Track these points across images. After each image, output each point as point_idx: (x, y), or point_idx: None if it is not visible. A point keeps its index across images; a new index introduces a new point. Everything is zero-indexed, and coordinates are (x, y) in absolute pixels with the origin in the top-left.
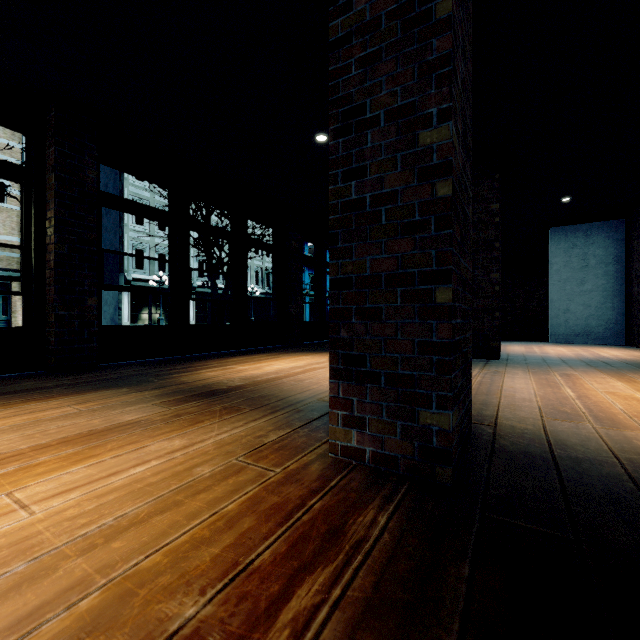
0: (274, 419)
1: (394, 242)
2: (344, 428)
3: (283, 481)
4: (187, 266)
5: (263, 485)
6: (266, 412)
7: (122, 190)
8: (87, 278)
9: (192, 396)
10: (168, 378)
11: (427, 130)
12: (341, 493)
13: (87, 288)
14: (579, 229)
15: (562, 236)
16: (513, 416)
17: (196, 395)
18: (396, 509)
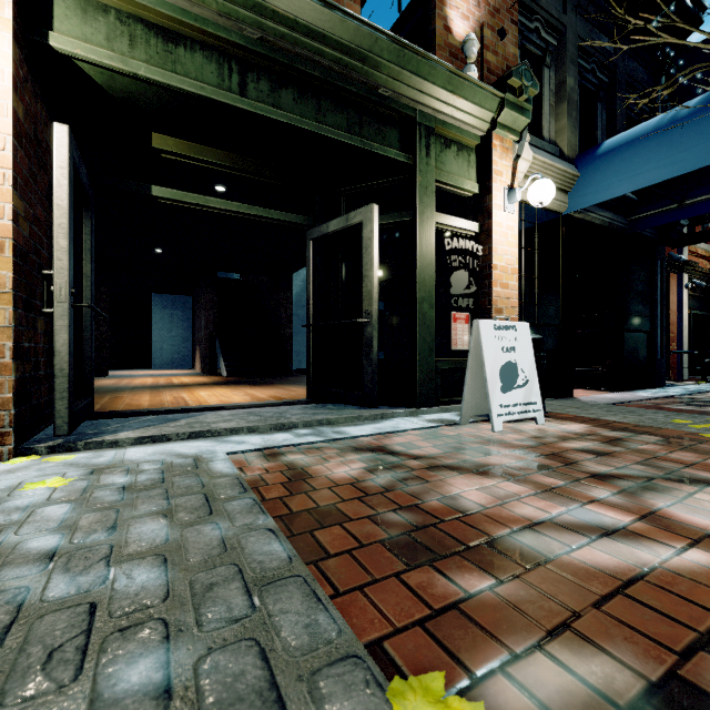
0: None
1: None
2: None
3: None
4: None
5: None
6: None
7: None
8: None
9: None
10: None
11: None
12: None
13: None
14: (169, 298)
15: (159, 300)
16: (97, 385)
17: None
18: None
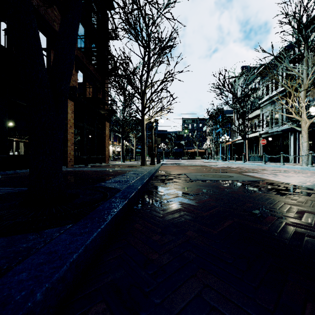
0: None
1: None
2: None
3: None
4: None
5: None
6: None
7: None
8: None
9: None
10: None
11: None
12: None
13: None
14: None
15: None
16: None
17: None
18: None
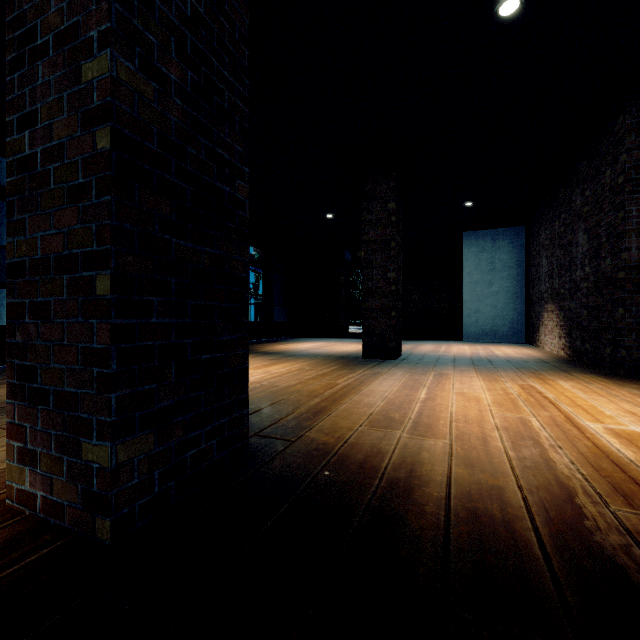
0: None
1: (61, 213)
2: (19, 465)
3: None
4: None
5: None
6: None
7: None
8: None
9: None
10: None
11: (89, 60)
12: None
13: None
14: (487, 234)
15: (473, 240)
16: (330, 426)
17: None
18: None
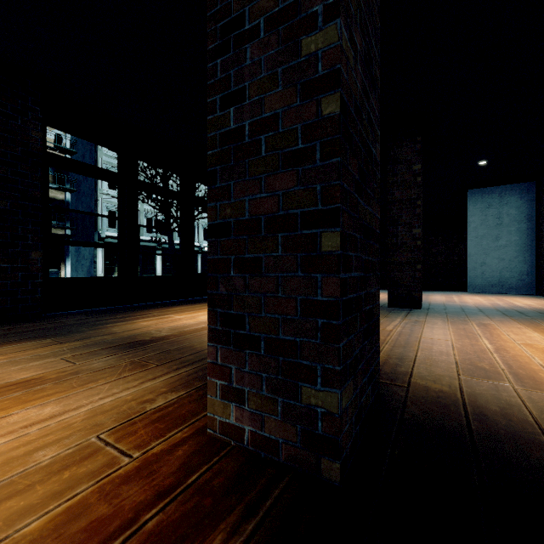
0: (174, 377)
1: (275, 177)
2: (222, 401)
3: (131, 475)
4: (135, 223)
5: (102, 482)
6: (171, 368)
7: (97, 159)
8: (31, 233)
9: (108, 348)
10: (100, 328)
11: (311, 34)
12: (194, 498)
13: (31, 242)
14: (494, 191)
15: (479, 197)
16: (428, 374)
17: (113, 347)
18: (255, 531)
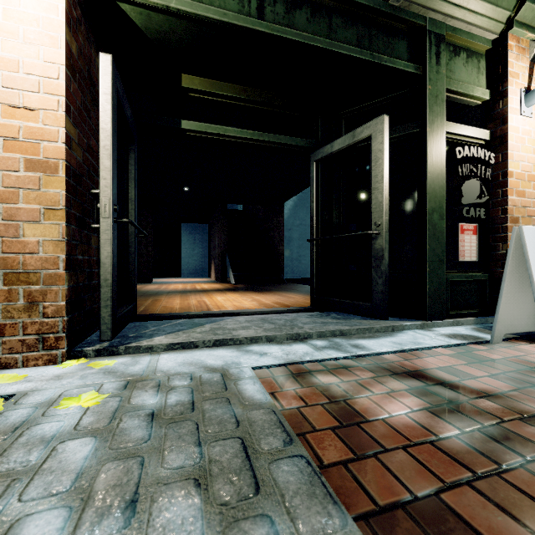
0: None
1: None
2: None
3: None
4: None
5: None
6: None
7: None
8: None
9: None
10: None
11: None
12: None
13: None
14: (193, 225)
15: (186, 228)
16: (145, 290)
17: None
18: None
